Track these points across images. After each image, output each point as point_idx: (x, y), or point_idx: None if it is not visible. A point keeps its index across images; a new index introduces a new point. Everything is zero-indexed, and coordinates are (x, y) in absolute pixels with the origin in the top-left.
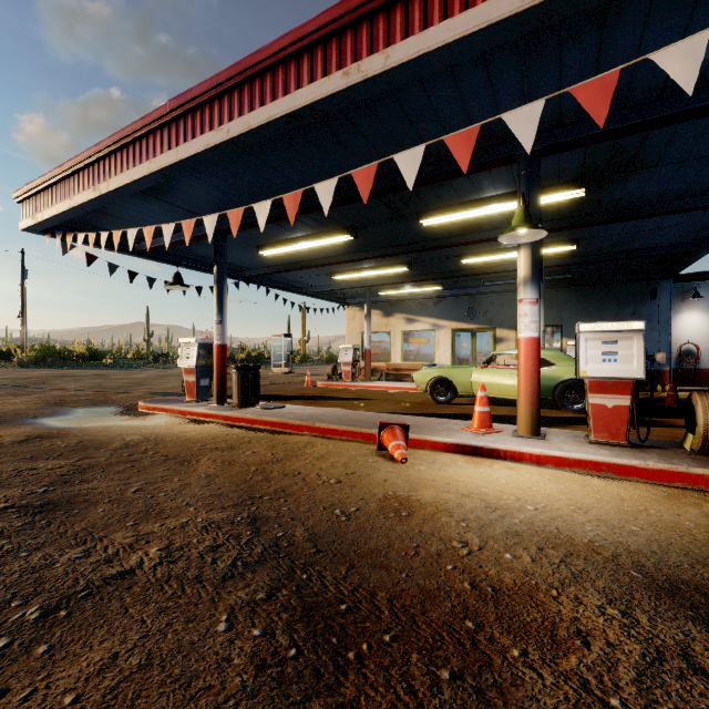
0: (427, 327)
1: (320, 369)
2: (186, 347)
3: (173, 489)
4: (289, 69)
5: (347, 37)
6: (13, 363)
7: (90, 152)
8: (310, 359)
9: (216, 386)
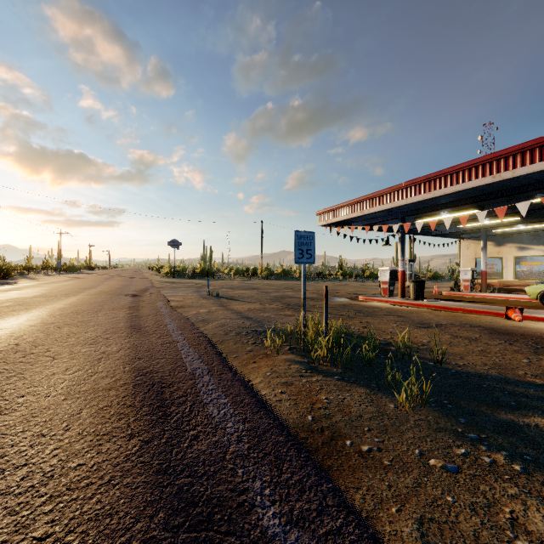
0: (539, 253)
1: (432, 284)
2: (382, 271)
3: (428, 317)
4: (465, 173)
5: (494, 163)
6: (259, 277)
7: (360, 198)
8: (417, 276)
9: (400, 290)
